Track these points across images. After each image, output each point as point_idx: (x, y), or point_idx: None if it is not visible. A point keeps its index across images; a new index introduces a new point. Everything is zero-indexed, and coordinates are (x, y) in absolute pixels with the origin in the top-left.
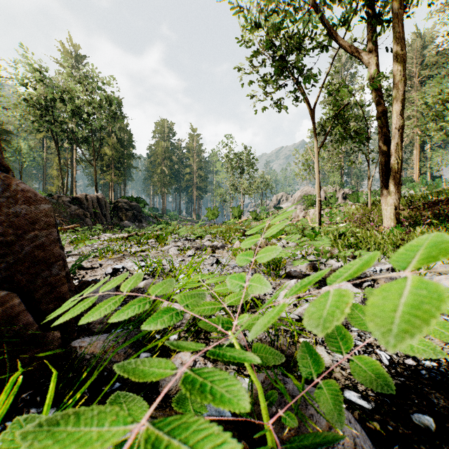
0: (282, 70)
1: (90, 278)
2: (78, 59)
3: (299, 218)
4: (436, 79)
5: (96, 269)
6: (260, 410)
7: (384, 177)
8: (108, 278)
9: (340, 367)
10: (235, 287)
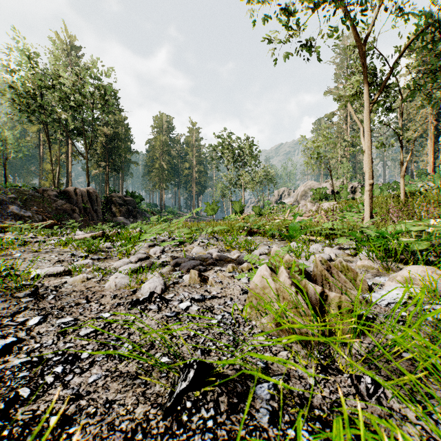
0: None
1: None
2: (73, 50)
3: (310, 213)
4: None
5: None
6: None
7: None
8: None
9: None
10: None
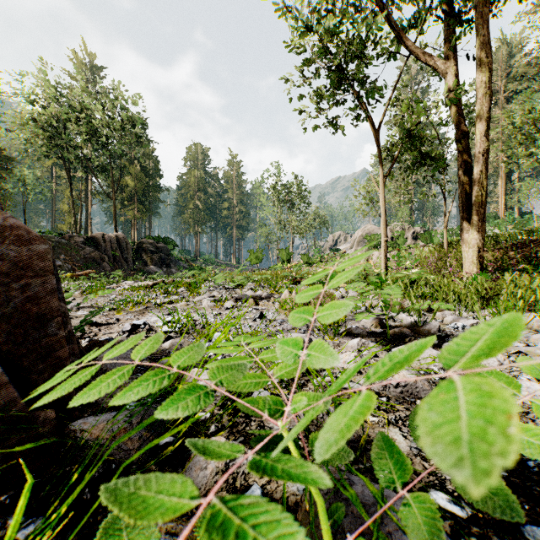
0: (340, 82)
1: (104, 336)
2: (94, 71)
3: (360, 262)
4: (527, 94)
5: (112, 325)
6: (318, 521)
7: (464, 213)
8: (112, 342)
9: (421, 457)
10: (284, 358)
